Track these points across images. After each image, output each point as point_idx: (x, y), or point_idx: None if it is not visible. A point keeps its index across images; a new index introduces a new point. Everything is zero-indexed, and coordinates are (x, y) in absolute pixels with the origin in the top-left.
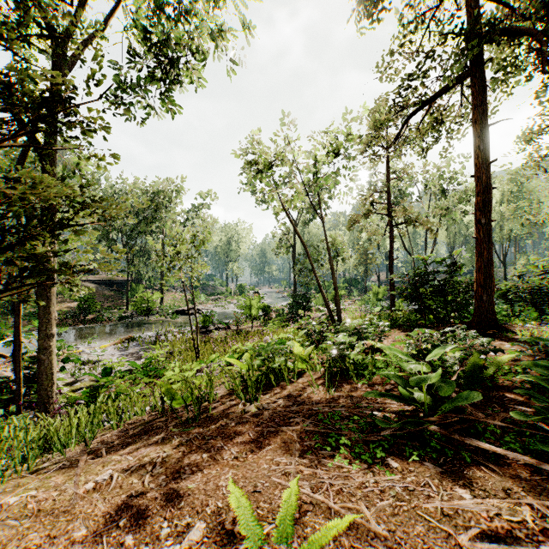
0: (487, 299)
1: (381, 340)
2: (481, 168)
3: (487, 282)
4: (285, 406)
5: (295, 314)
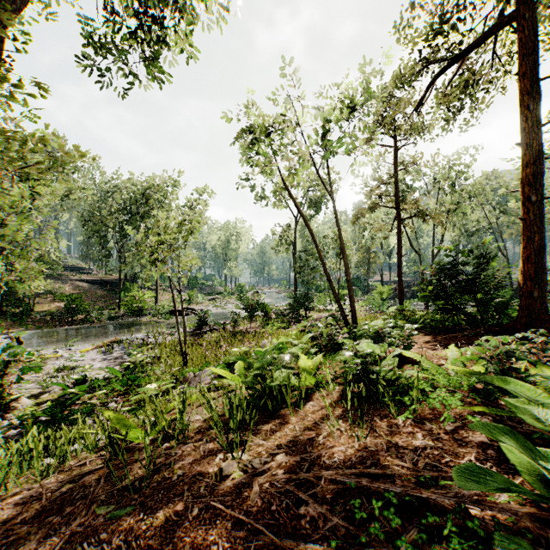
0: (538, 296)
1: (408, 346)
2: (529, 133)
3: (538, 274)
4: (288, 464)
5: (296, 314)
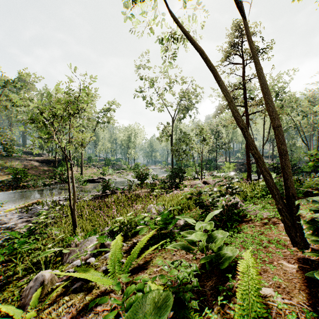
0: None
1: None
2: None
3: None
4: None
5: (173, 182)
